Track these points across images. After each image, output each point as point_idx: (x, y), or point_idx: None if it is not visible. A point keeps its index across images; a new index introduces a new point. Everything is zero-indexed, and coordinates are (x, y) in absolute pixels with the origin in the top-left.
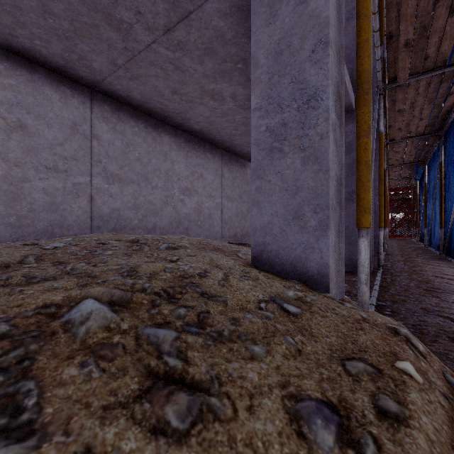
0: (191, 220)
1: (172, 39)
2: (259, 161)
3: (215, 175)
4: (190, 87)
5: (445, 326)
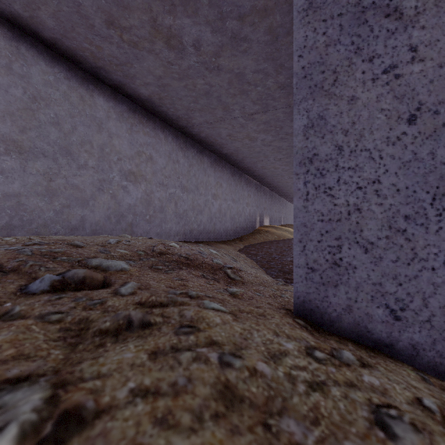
0: (137, 213)
1: None
2: (321, 50)
3: (168, 159)
4: (135, 16)
5: None
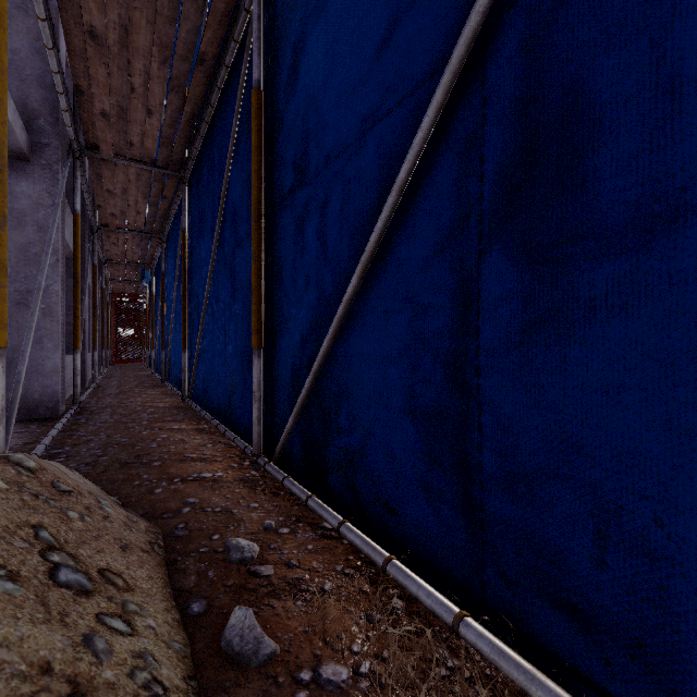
0: None
1: None
2: None
3: None
4: None
5: (124, 454)
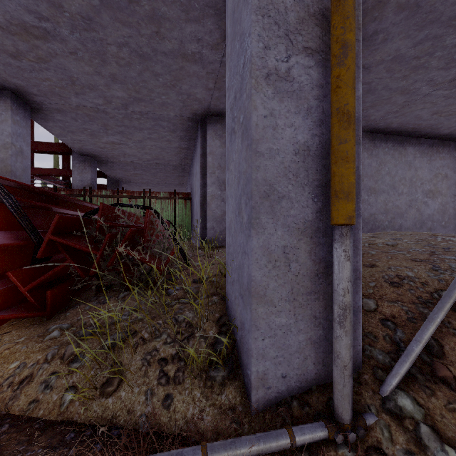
0: (434, 220)
1: (453, 83)
2: None
3: None
4: (455, 105)
5: None
